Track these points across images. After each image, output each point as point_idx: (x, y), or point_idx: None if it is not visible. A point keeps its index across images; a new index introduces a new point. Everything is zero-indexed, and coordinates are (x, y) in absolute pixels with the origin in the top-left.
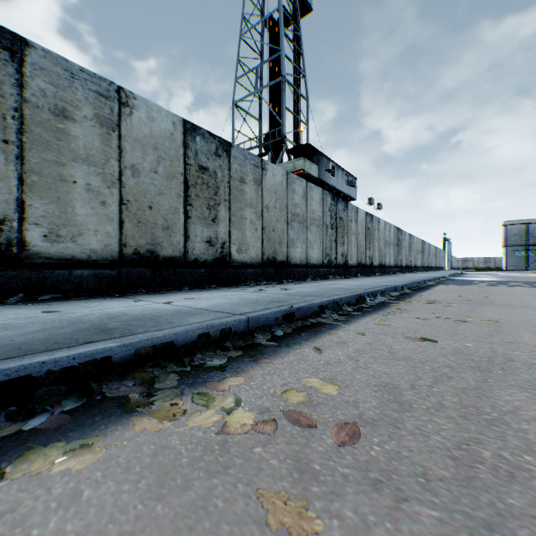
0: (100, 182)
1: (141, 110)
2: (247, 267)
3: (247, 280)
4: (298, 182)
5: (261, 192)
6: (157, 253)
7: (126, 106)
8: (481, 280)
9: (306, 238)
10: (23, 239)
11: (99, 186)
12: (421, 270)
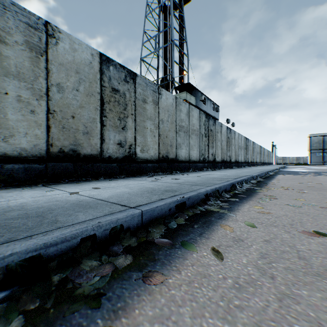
0: (30, 95)
1: (66, 42)
2: (148, 162)
3: (148, 172)
4: (183, 104)
5: (158, 110)
6: (78, 151)
7: (52, 37)
8: (303, 171)
9: (189, 143)
10: None
11: (28, 98)
12: (259, 164)
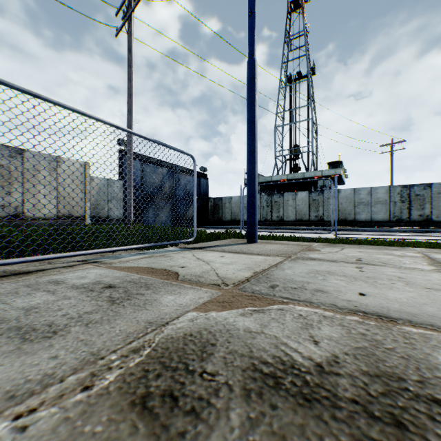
0: None
1: None
2: None
3: None
4: None
5: None
6: None
7: None
8: None
9: None
10: (430, 218)
11: None
12: None
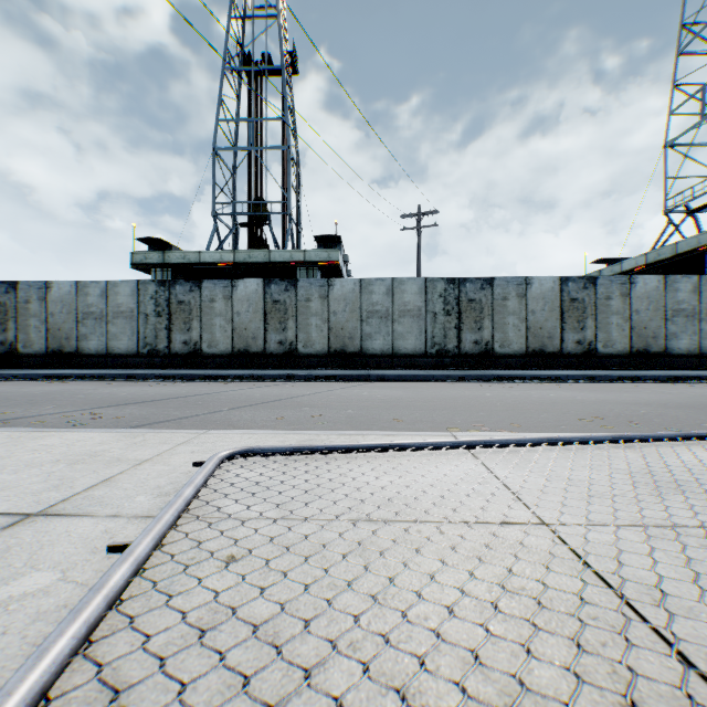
0: (518, 321)
1: (536, 283)
2: (612, 357)
3: (611, 367)
4: (682, 280)
5: (628, 301)
6: (543, 350)
7: (528, 284)
8: None
9: (698, 329)
10: (493, 348)
11: (517, 323)
12: None
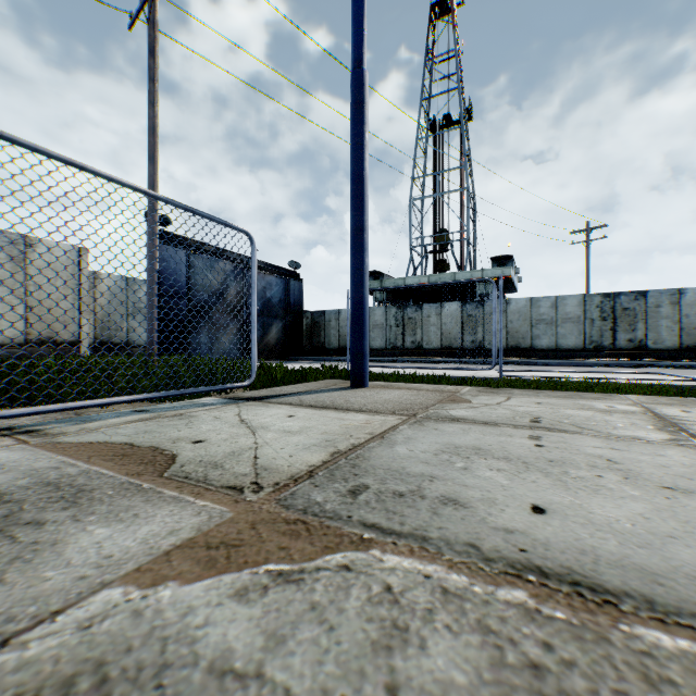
0: (670, 324)
1: (688, 292)
2: None
3: None
4: None
5: None
6: None
7: (680, 294)
8: None
9: None
10: (645, 344)
11: (669, 325)
12: None
